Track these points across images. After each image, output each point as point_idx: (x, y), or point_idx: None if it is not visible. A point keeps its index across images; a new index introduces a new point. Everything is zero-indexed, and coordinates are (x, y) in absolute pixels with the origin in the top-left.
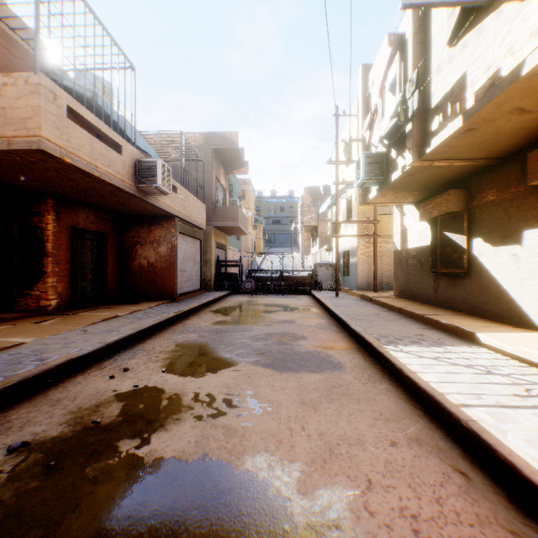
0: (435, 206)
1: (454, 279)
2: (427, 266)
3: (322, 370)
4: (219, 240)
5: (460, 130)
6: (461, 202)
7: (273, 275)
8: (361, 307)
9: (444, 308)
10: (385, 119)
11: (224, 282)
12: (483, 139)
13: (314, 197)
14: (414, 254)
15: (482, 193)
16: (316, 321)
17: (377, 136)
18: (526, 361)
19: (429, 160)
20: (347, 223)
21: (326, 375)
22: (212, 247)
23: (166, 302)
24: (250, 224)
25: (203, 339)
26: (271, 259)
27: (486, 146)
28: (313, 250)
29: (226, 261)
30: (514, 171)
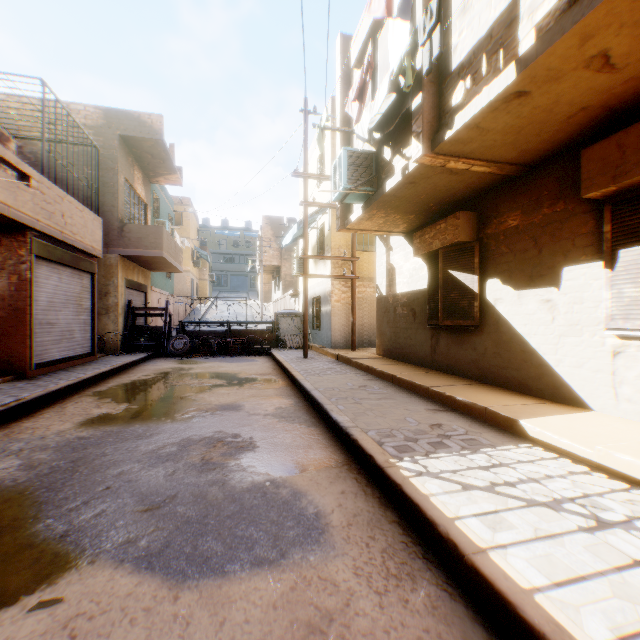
0: (437, 234)
1: (460, 334)
2: (423, 317)
3: (283, 551)
4: (134, 277)
5: (507, 93)
6: (473, 229)
7: (222, 328)
8: (340, 374)
9: (446, 372)
10: (380, 91)
11: (140, 339)
12: (528, 121)
13: (277, 230)
14: (404, 301)
15: (501, 217)
16: (276, 403)
17: (367, 121)
18: (619, 474)
19: (445, 156)
20: (319, 258)
21: (292, 572)
22: (118, 287)
23: (3, 380)
24: (189, 259)
25: (26, 474)
26: (220, 307)
27: (524, 139)
28: (275, 297)
29: (144, 308)
30: (548, 185)
